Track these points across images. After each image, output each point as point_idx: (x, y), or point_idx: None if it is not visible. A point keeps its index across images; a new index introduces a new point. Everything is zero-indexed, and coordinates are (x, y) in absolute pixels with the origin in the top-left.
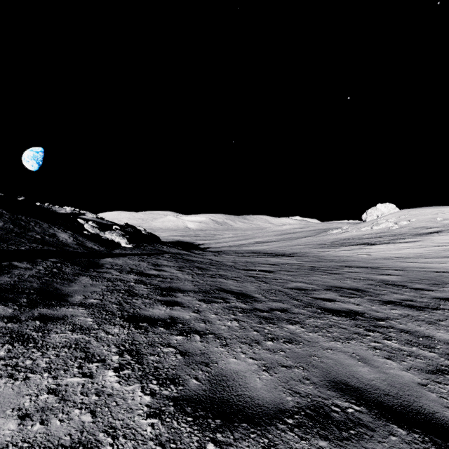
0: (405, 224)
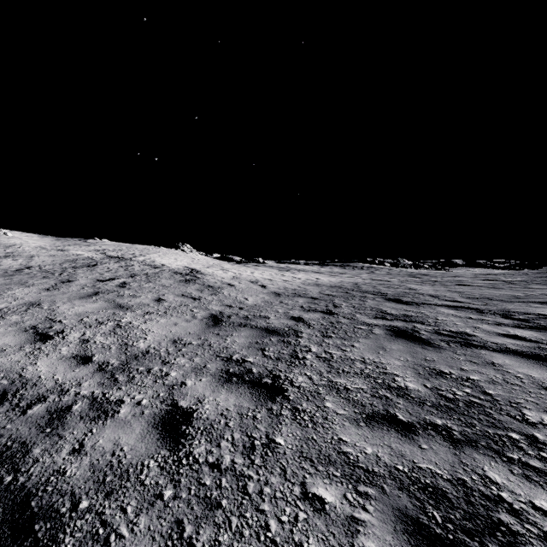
0: None
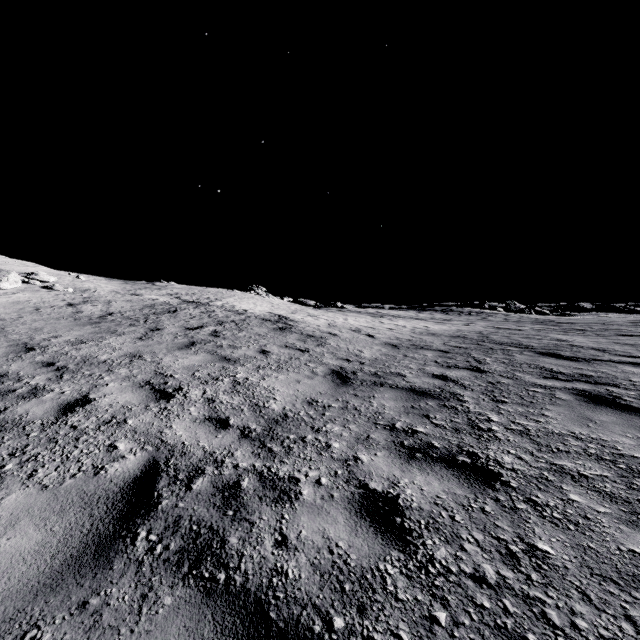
0: (56, 283)
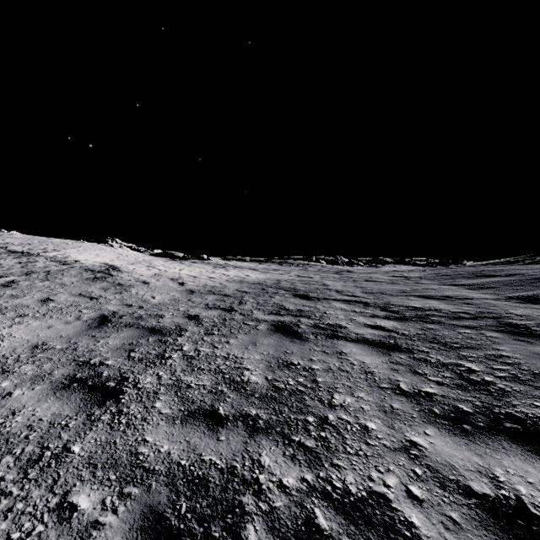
0: None
